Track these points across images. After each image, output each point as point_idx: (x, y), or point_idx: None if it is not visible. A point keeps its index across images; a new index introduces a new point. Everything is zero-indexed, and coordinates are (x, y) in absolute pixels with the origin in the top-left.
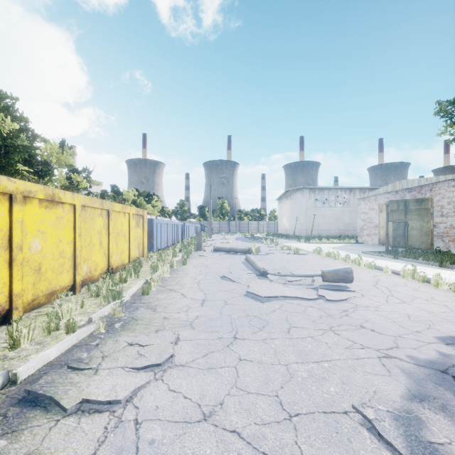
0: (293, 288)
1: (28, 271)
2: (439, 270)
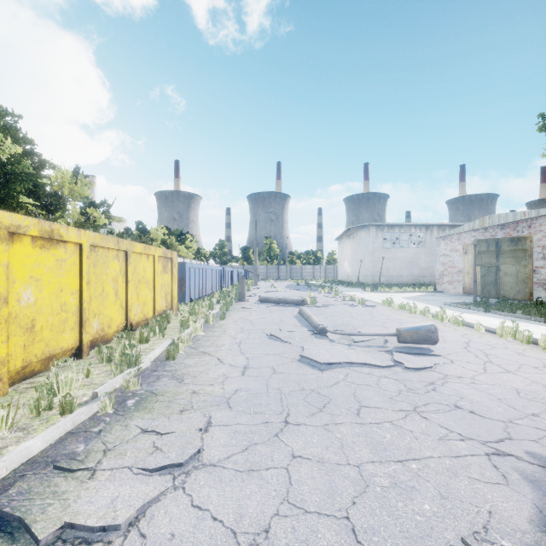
0: (361, 352)
1: (16, 330)
2: (544, 327)
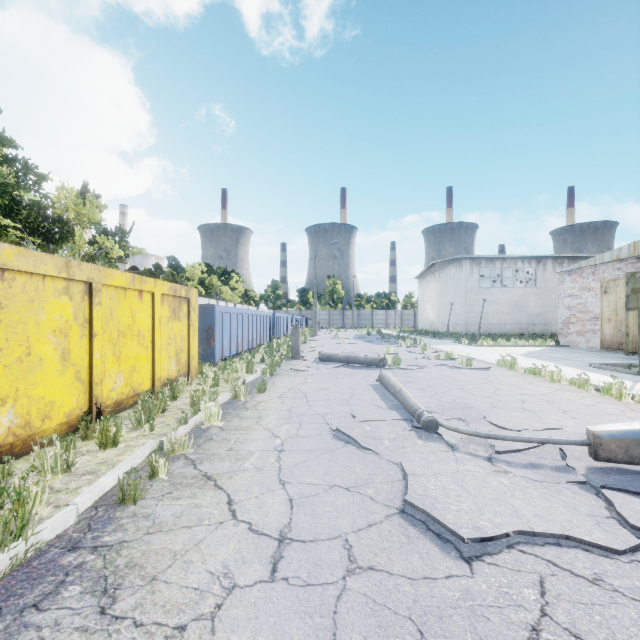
0: (526, 483)
1: None
2: None
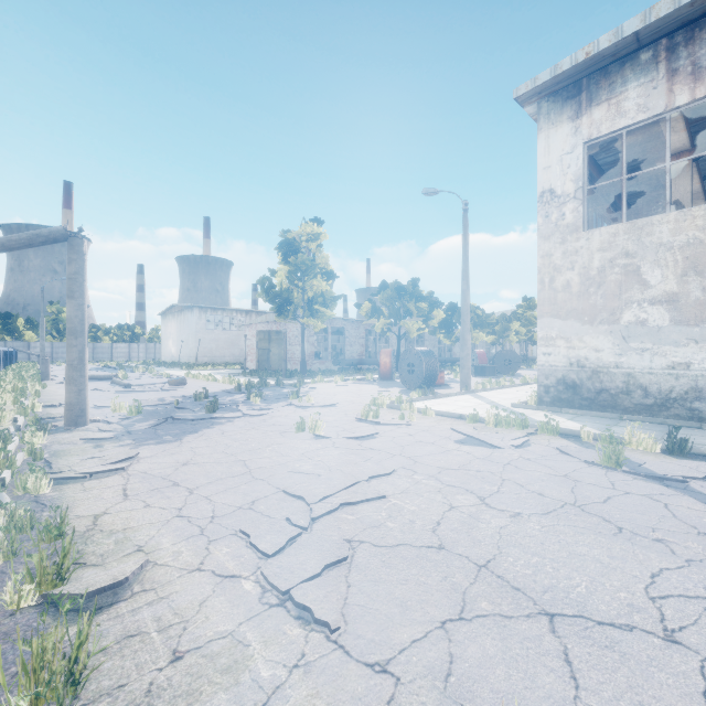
0: (148, 390)
1: None
2: (255, 380)
